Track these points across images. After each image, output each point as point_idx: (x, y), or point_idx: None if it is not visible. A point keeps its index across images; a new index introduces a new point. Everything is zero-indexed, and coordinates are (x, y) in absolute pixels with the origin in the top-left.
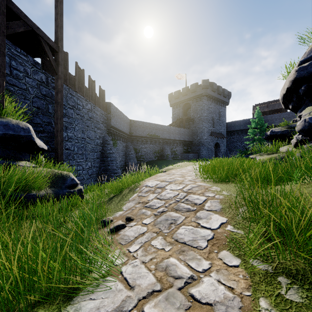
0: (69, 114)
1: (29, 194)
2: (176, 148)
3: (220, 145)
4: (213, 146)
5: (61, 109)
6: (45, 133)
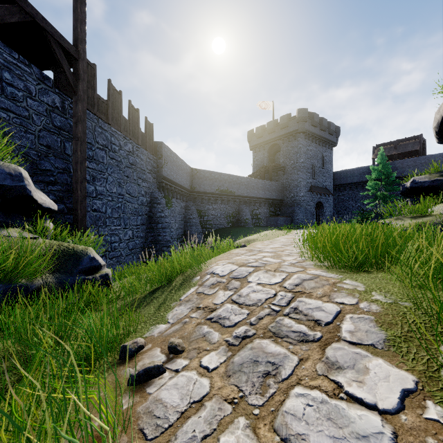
0: (98, 157)
1: (13, 285)
2: (259, 210)
3: (324, 205)
4: (314, 206)
5: (83, 148)
6: (57, 186)
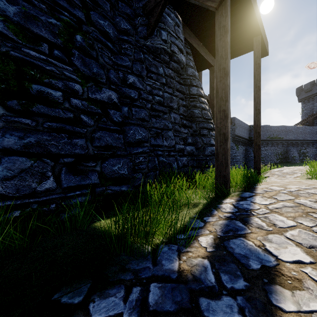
0: None
1: None
2: (307, 150)
3: None
4: None
5: None
6: None
